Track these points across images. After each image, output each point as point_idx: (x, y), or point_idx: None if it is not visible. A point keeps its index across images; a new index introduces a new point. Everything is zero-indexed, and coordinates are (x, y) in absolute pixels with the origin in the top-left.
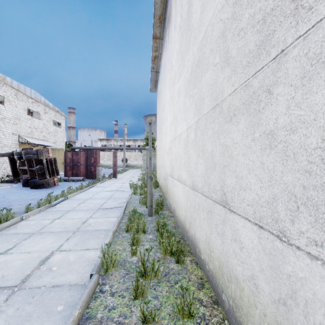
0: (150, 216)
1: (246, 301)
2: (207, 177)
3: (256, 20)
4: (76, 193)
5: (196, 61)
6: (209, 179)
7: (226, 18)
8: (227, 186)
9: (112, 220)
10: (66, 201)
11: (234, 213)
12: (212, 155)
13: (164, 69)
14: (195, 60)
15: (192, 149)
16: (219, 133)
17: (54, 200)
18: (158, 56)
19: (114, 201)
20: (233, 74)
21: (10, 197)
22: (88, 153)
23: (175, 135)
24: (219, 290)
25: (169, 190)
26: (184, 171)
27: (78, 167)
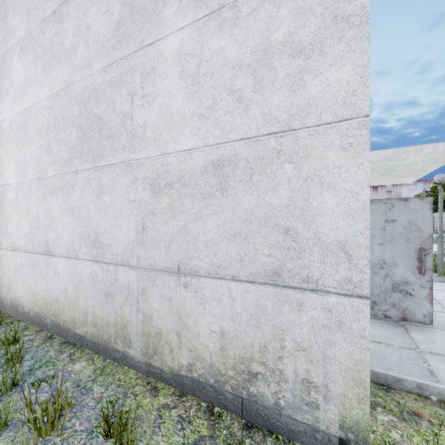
0: None
1: (62, 306)
2: (32, 235)
3: (67, 143)
4: None
5: (18, 122)
6: (35, 236)
7: (50, 120)
8: (50, 240)
9: None
10: None
11: (55, 256)
12: (37, 216)
13: None
14: (16, 120)
15: (12, 209)
16: (44, 201)
17: None
18: None
19: None
20: (54, 164)
21: None
22: None
23: None
24: (43, 320)
25: None
26: None
27: None
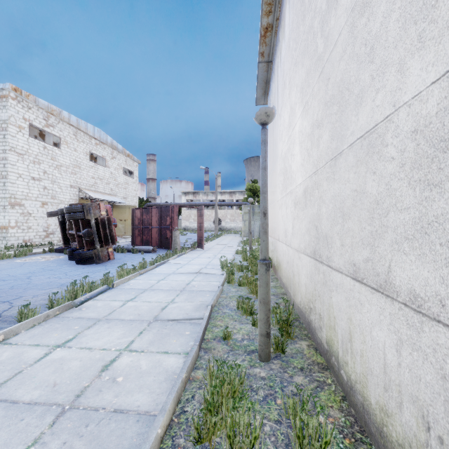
0: (263, 359)
1: None
2: None
3: None
4: (132, 276)
5: None
6: None
7: None
8: None
9: (170, 367)
10: (108, 293)
11: None
12: None
13: (288, 33)
14: None
15: None
16: None
17: (89, 290)
18: (272, 26)
19: (188, 298)
20: None
21: (36, 278)
22: (162, 210)
23: (336, 148)
24: None
25: (305, 288)
26: (419, 260)
27: (149, 232)
